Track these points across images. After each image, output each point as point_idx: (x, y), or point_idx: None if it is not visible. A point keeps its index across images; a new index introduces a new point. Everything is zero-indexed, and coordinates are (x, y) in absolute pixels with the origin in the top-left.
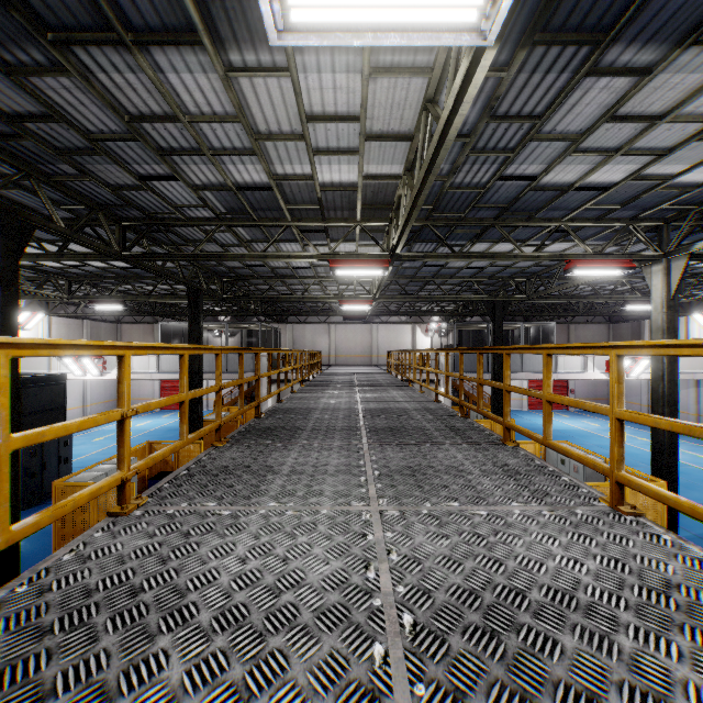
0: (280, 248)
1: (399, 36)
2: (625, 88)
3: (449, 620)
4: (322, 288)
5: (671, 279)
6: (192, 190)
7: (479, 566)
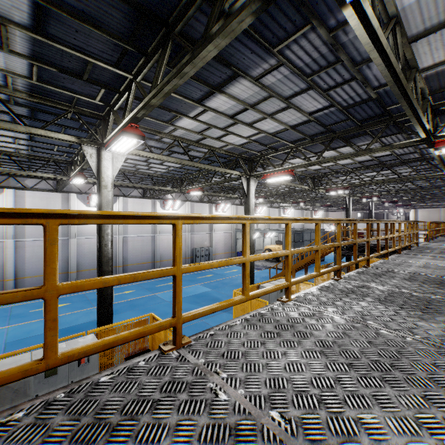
0: None
1: None
2: (306, 110)
3: None
4: None
5: (114, 167)
6: None
7: None
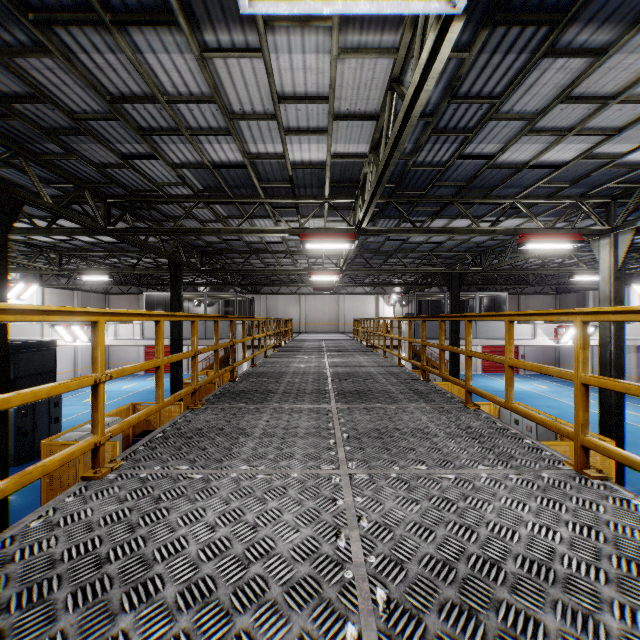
0: (254, 224)
1: (368, 4)
2: (580, 68)
3: (424, 595)
4: (293, 261)
5: (618, 252)
6: (172, 168)
7: (451, 533)
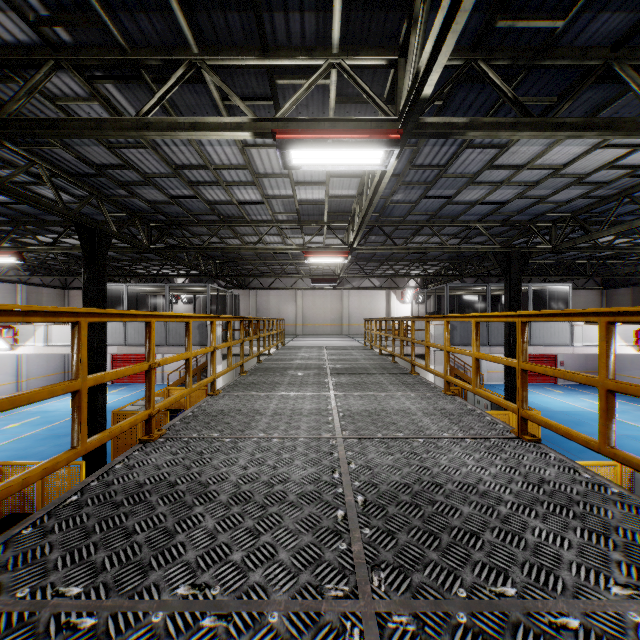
0: (208, 156)
1: None
2: None
3: None
4: (284, 241)
5: None
6: None
7: None
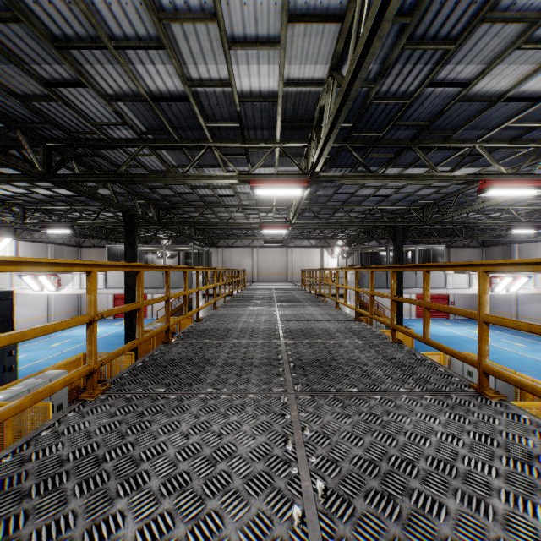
0: None
1: None
2: None
3: None
4: (245, 215)
5: None
6: (105, 101)
7: None
